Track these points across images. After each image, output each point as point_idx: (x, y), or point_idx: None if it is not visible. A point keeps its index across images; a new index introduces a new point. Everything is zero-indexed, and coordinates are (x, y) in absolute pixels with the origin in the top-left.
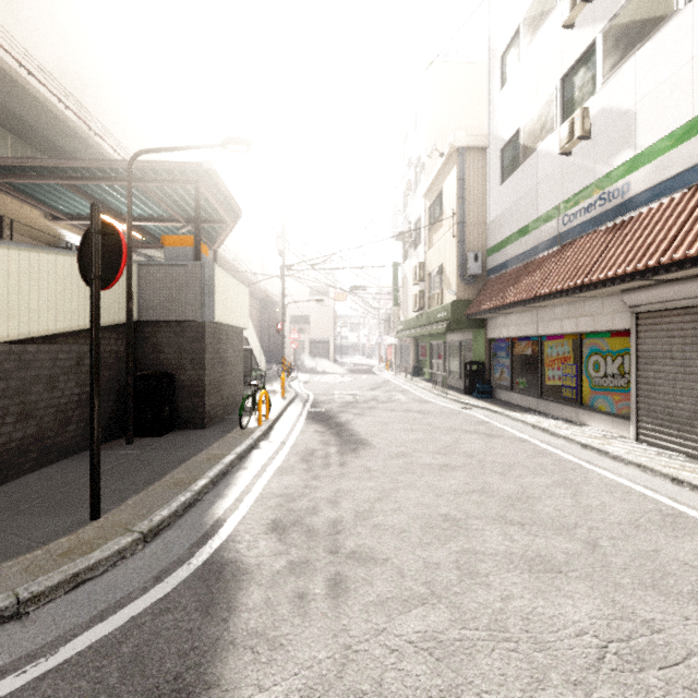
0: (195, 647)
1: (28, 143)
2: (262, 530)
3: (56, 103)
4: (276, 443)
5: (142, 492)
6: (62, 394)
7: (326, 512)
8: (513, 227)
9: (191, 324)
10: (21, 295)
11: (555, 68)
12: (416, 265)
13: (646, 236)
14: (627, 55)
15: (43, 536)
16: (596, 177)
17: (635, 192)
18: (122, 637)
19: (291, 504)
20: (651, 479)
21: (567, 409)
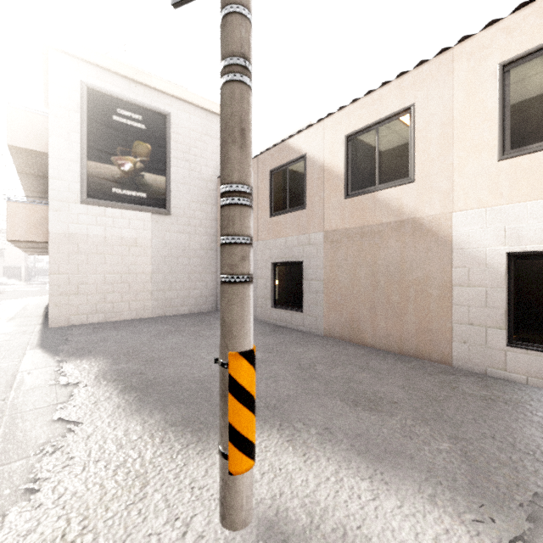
0: None
1: None
2: None
3: None
4: None
5: None
6: None
7: None
8: None
9: None
10: None
11: None
12: None
13: None
14: None
15: None
16: None
17: None
18: None
19: None
20: None
21: None
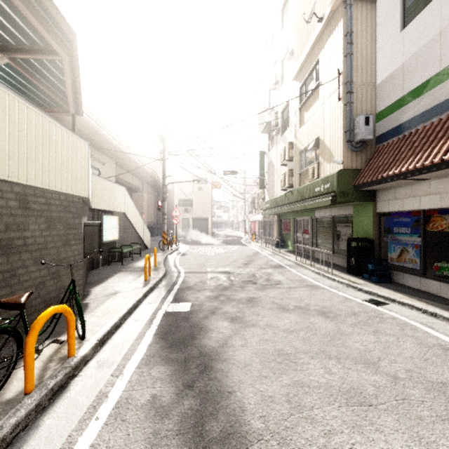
0: None
1: None
2: None
3: None
4: None
5: None
6: None
7: None
8: (431, 69)
9: None
10: None
11: None
12: (285, 146)
13: None
14: None
15: None
16: None
17: None
18: None
19: None
20: None
21: None
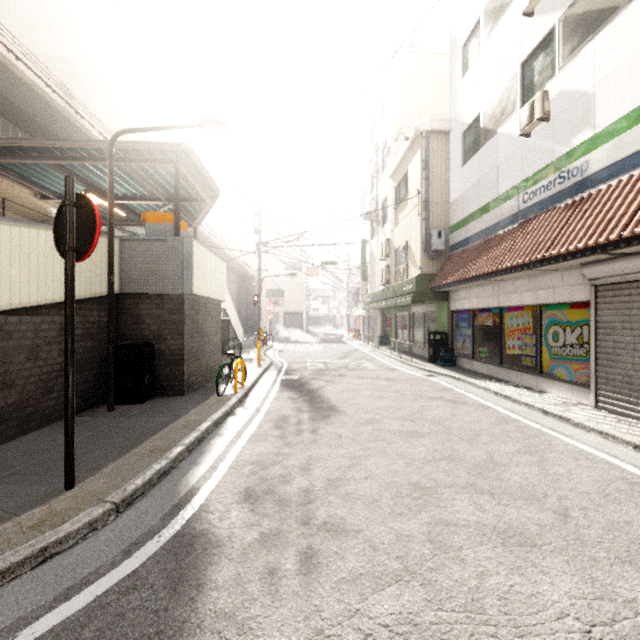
0: (160, 631)
1: (19, 126)
2: (234, 499)
3: (43, 87)
4: (251, 409)
5: (118, 460)
6: (45, 363)
7: (298, 480)
8: (474, 205)
9: (170, 296)
10: (2, 267)
11: (515, 54)
12: (382, 242)
13: (606, 211)
14: (586, 39)
15: (15, 506)
16: (555, 156)
17: (594, 170)
18: (85, 619)
19: (264, 472)
20: (614, 446)
21: (527, 377)
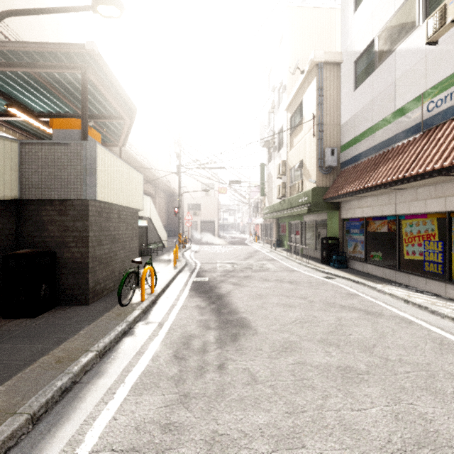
0: None
1: None
2: None
3: None
4: (153, 325)
5: None
6: None
7: None
8: (368, 123)
9: (74, 202)
10: None
11: None
12: (279, 163)
13: None
14: None
15: None
16: None
17: None
18: None
19: None
20: None
21: (433, 283)
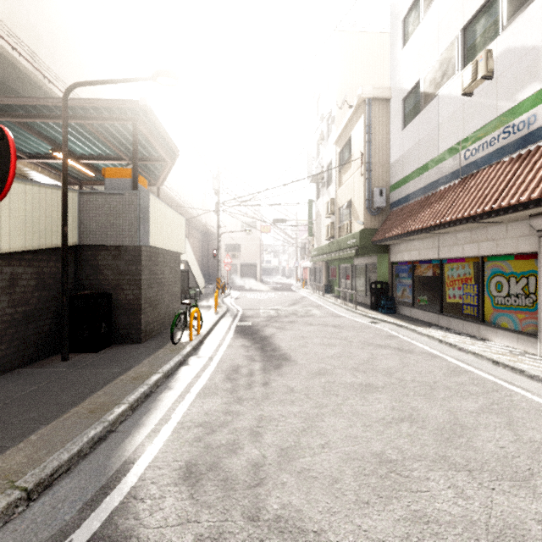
0: None
1: None
2: (172, 478)
3: (9, 50)
4: (204, 358)
5: (52, 422)
6: None
7: (247, 448)
8: (414, 165)
9: (128, 248)
10: None
11: (457, 19)
12: (328, 201)
13: None
14: None
15: None
16: (499, 112)
17: None
18: None
19: (210, 437)
20: None
21: (469, 325)
